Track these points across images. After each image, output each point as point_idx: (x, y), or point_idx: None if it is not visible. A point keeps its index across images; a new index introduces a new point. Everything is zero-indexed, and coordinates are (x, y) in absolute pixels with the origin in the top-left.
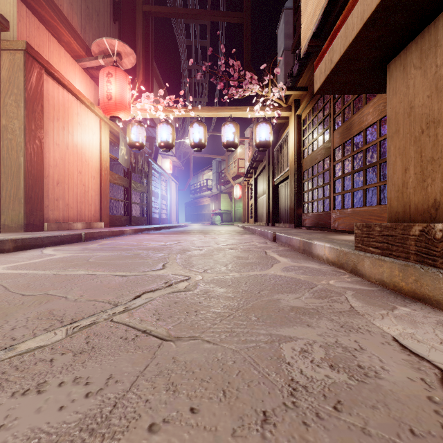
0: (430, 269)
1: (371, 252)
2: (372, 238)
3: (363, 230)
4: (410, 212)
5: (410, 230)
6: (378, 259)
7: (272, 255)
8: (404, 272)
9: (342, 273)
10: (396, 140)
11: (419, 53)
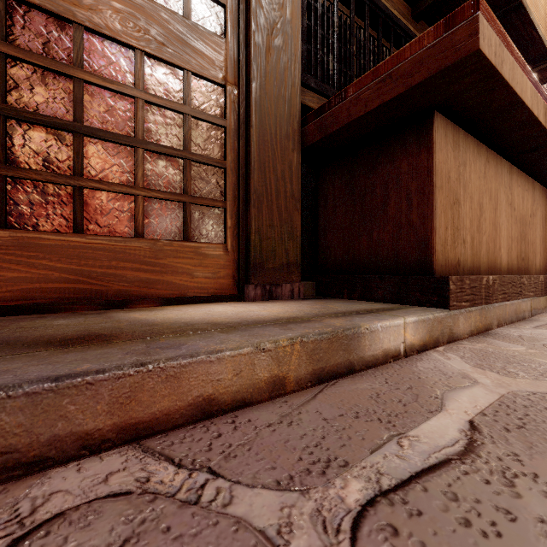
0: (489, 306)
1: (463, 308)
2: (464, 292)
3: (457, 285)
4: (449, 266)
5: (482, 281)
6: (468, 311)
7: (444, 433)
8: (481, 314)
9: (454, 347)
10: (442, 196)
11: (452, 138)
